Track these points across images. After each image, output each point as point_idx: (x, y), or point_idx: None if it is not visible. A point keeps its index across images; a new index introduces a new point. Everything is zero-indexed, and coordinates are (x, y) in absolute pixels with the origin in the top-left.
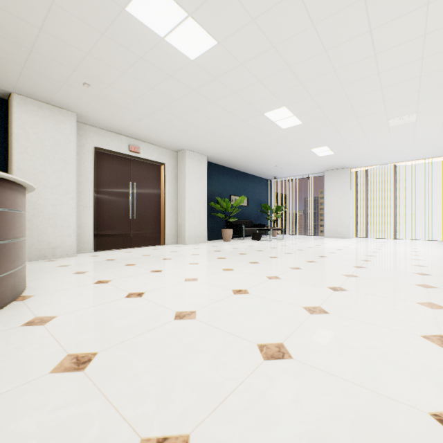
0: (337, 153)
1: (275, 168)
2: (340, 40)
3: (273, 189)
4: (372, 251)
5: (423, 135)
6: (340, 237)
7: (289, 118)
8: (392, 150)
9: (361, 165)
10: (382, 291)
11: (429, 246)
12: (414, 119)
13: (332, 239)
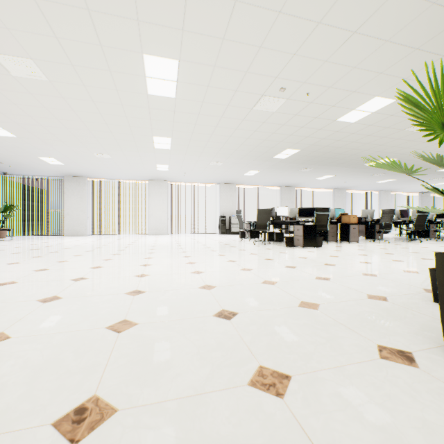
0: (68, 165)
1: (2, 164)
2: (25, 103)
3: (5, 185)
4: (86, 243)
5: (124, 167)
6: (79, 235)
7: (0, 130)
8: (111, 171)
9: (96, 177)
10: (46, 260)
11: (132, 237)
12: (111, 157)
13: (69, 237)
